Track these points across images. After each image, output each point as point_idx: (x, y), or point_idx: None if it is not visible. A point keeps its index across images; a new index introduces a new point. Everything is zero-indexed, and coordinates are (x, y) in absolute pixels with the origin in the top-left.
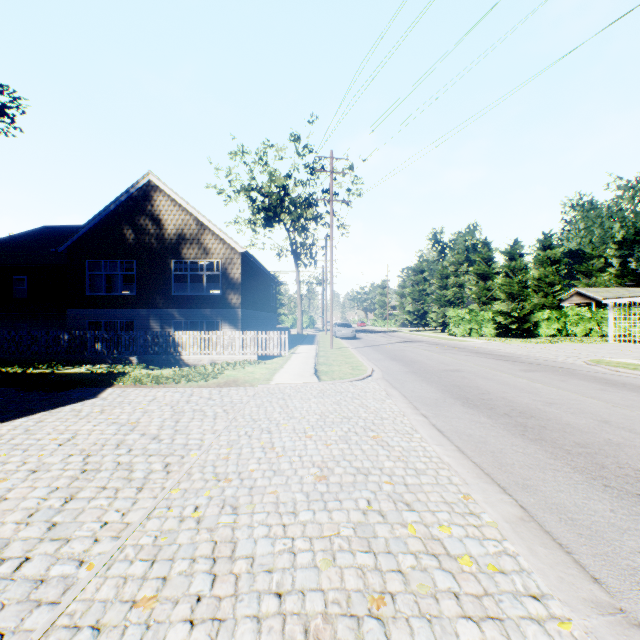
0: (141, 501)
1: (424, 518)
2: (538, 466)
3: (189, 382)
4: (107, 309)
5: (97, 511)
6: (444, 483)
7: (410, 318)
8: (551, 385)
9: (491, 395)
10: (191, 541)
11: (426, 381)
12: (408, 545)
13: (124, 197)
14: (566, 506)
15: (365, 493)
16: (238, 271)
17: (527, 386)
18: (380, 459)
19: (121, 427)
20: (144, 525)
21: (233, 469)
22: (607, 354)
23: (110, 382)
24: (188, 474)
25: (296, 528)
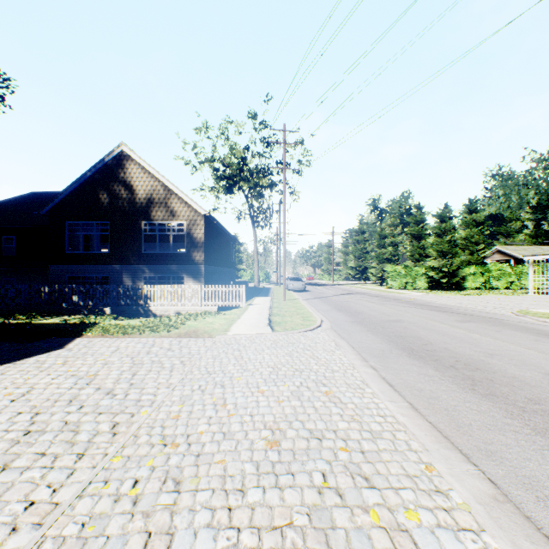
0: (78, 472)
1: (387, 499)
2: (496, 427)
3: (153, 332)
4: (84, 265)
5: (26, 486)
6: (403, 449)
7: (352, 273)
8: (488, 335)
9: (434, 346)
10: (121, 532)
11: (371, 331)
12: (372, 541)
13: (99, 165)
14: (539, 480)
15: (320, 464)
16: (201, 231)
17: (466, 336)
18: (333, 419)
19: (78, 380)
20: (73, 507)
21: (182, 431)
22: (530, 305)
23: (80, 332)
24: (134, 437)
25: (243, 514)
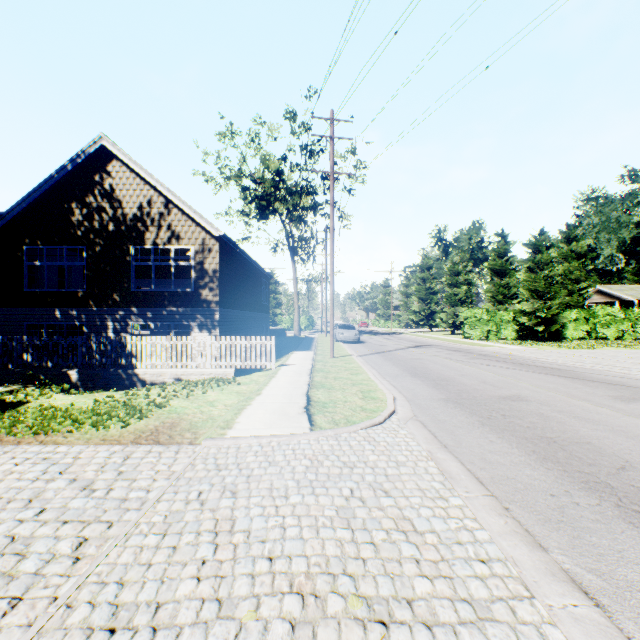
0: None
1: None
2: None
3: (95, 428)
4: (50, 308)
5: None
6: None
7: (416, 318)
8: None
9: None
10: None
11: (490, 426)
12: None
13: (70, 166)
14: None
15: None
16: (214, 260)
17: None
18: None
19: None
20: None
21: None
22: None
23: None
24: None
25: None
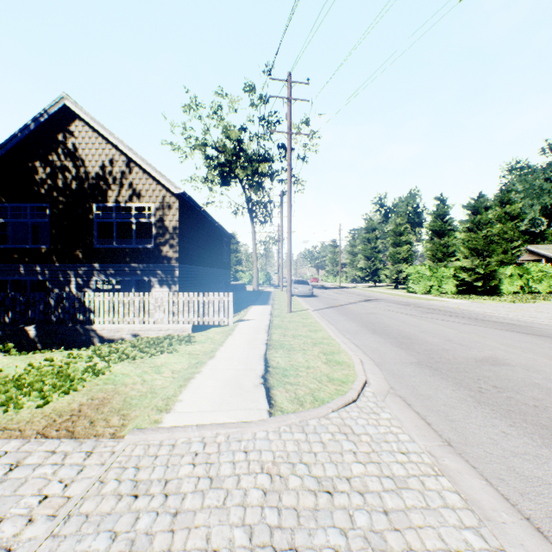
0: None
1: None
2: None
3: (4, 408)
4: (14, 264)
5: None
6: None
7: (362, 274)
8: None
9: None
10: None
11: (489, 406)
12: None
13: (33, 126)
14: None
15: None
16: (174, 218)
17: None
18: None
19: None
20: None
21: None
22: None
23: None
24: None
25: None
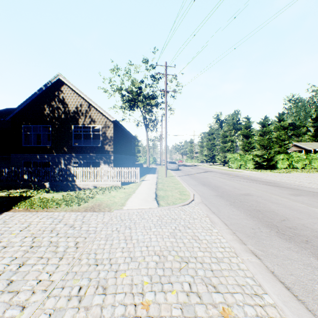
0: None
1: None
2: None
3: (67, 206)
4: (34, 154)
5: None
6: None
7: (206, 158)
8: None
9: (292, 222)
10: None
11: (233, 205)
12: None
13: (44, 88)
14: None
15: None
16: (111, 132)
17: (309, 211)
18: None
19: None
20: None
21: None
22: None
23: (11, 206)
24: None
25: None
